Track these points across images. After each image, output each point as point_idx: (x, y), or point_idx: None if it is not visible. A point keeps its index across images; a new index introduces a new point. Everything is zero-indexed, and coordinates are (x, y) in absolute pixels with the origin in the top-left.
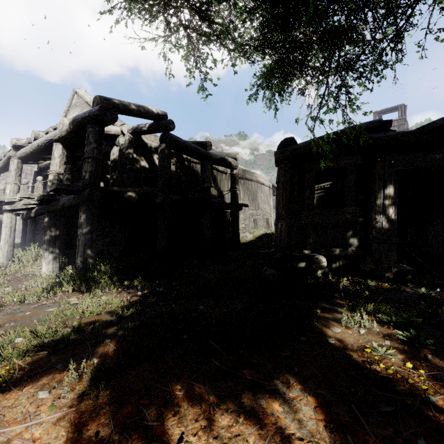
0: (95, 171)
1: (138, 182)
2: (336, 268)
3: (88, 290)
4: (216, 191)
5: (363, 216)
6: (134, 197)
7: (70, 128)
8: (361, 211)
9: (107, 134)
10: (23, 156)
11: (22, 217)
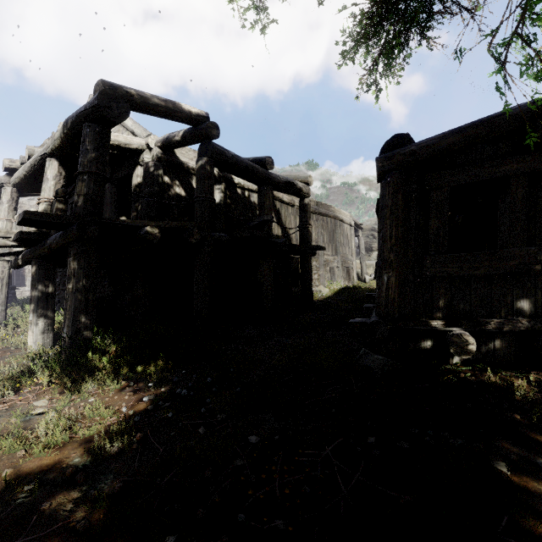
0: (93, 193)
1: (170, 216)
2: (488, 353)
3: (67, 387)
4: (279, 229)
5: (541, 262)
6: (154, 234)
7: (63, 133)
8: (537, 255)
9: (127, 149)
10: (18, 182)
11: (11, 265)
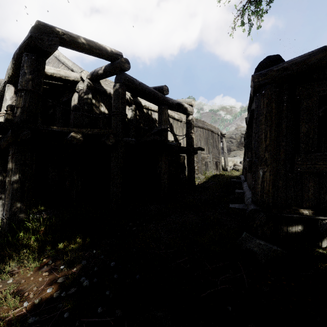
0: (28, 106)
1: (97, 127)
2: None
3: None
4: (172, 136)
5: None
6: (78, 138)
7: (13, 64)
8: None
9: (66, 80)
10: None
11: None
